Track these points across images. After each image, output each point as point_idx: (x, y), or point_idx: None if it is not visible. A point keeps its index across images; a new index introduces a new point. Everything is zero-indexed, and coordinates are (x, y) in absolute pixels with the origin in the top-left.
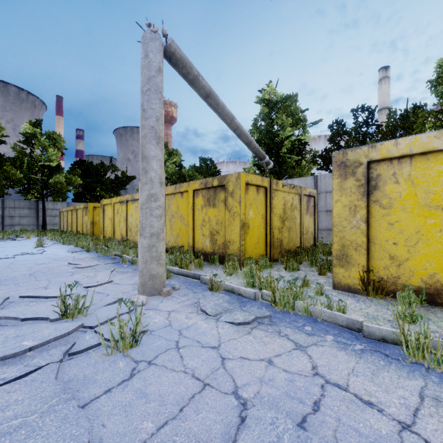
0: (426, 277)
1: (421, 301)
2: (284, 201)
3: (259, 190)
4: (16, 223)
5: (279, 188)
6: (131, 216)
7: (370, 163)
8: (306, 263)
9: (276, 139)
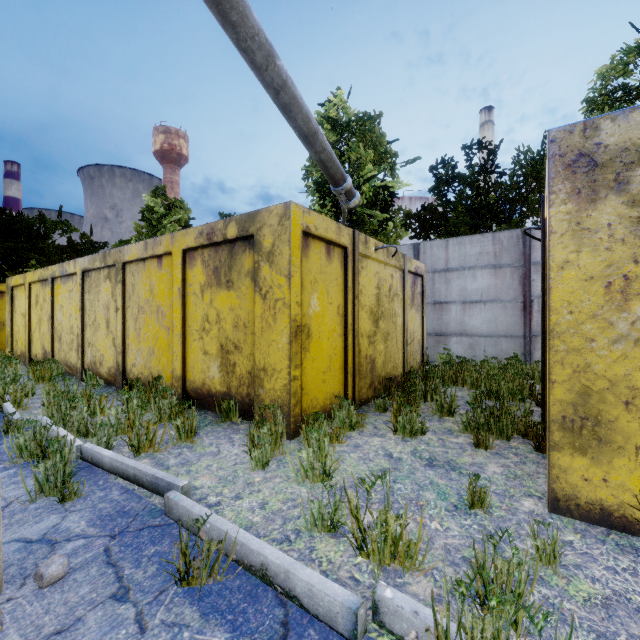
0: None
1: None
2: (378, 279)
3: (332, 251)
4: None
5: (369, 253)
6: (60, 309)
7: None
8: (425, 406)
9: None
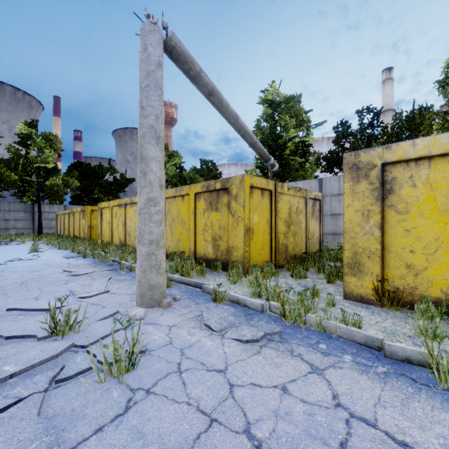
0: (446, 287)
1: (441, 313)
2: (290, 204)
3: (264, 193)
4: (11, 226)
5: (284, 191)
6: (129, 220)
7: (385, 165)
8: (313, 269)
9: (279, 141)
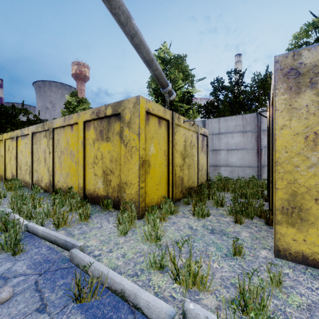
0: None
1: None
2: (185, 137)
3: (161, 122)
4: None
5: (180, 123)
6: (20, 153)
7: None
8: (209, 202)
9: None
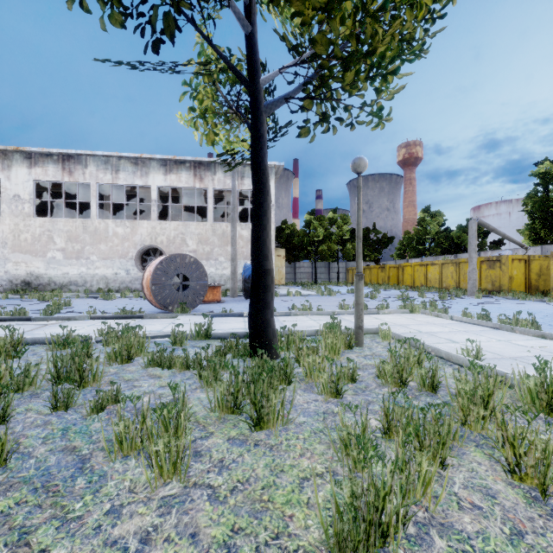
0: None
1: None
2: (540, 265)
3: (521, 261)
4: (318, 277)
5: (535, 259)
6: (430, 273)
7: None
8: None
9: (550, 209)
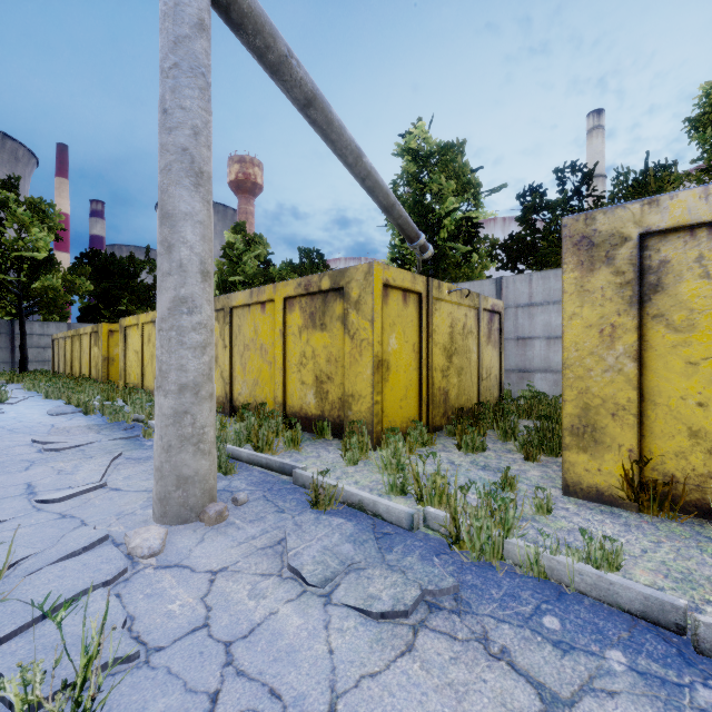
0: None
1: None
2: (452, 319)
3: (408, 297)
4: None
5: (443, 296)
6: None
7: (645, 238)
8: (493, 433)
9: (430, 216)
